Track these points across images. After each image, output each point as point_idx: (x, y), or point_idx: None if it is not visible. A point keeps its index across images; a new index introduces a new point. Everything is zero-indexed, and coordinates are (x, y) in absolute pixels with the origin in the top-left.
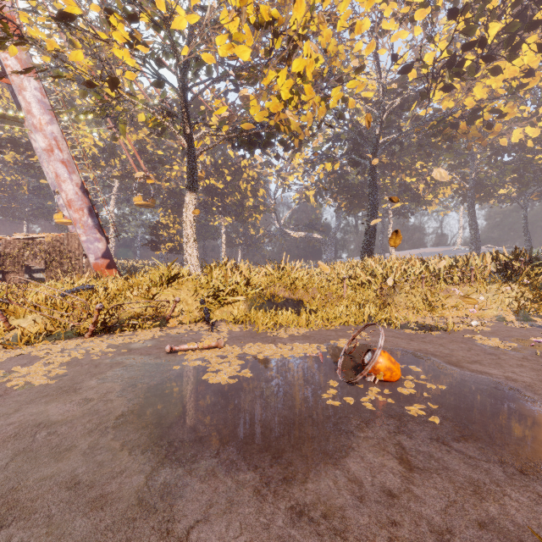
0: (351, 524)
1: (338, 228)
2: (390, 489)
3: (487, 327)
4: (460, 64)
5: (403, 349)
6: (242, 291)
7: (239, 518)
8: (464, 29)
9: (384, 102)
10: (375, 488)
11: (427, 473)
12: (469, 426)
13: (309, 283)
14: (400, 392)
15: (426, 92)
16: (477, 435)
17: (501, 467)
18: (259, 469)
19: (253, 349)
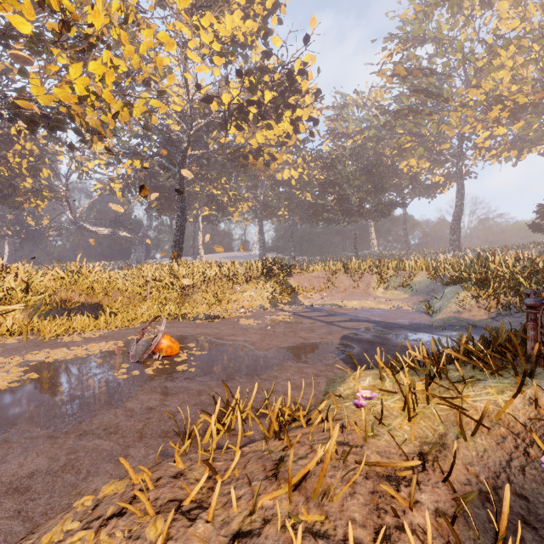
0: (122, 427)
1: (149, 227)
2: (152, 407)
3: (251, 313)
4: (246, 113)
5: (189, 334)
6: (19, 298)
7: (35, 452)
8: (249, 87)
9: (191, 120)
10: (142, 409)
11: (176, 394)
12: (211, 368)
13: (110, 286)
14: (176, 361)
15: (224, 125)
16: (212, 371)
17: (217, 381)
18: (52, 427)
19: (39, 355)
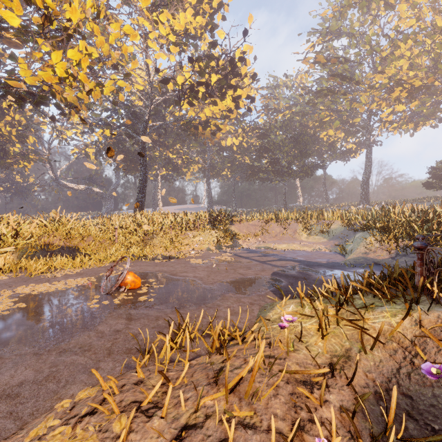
0: (94, 346)
1: (117, 184)
2: (118, 329)
3: (200, 254)
4: (196, 92)
5: (149, 271)
6: (10, 243)
7: (24, 366)
8: (199, 71)
9: (151, 97)
10: (111, 331)
11: (138, 319)
12: (166, 298)
13: (85, 232)
14: (138, 293)
15: (178, 101)
16: (168, 301)
17: (171, 309)
18: (37, 346)
19: (27, 289)
